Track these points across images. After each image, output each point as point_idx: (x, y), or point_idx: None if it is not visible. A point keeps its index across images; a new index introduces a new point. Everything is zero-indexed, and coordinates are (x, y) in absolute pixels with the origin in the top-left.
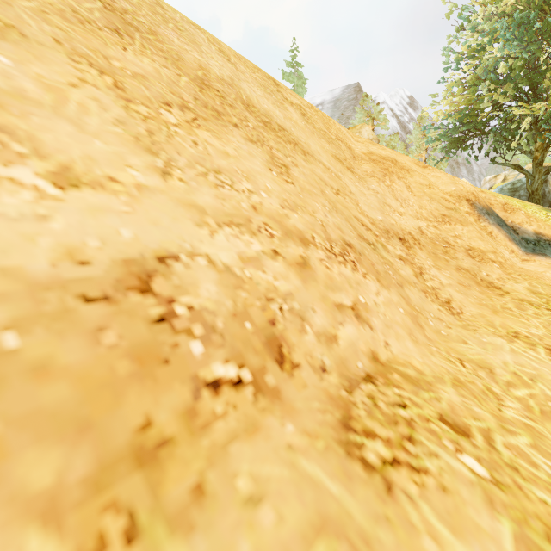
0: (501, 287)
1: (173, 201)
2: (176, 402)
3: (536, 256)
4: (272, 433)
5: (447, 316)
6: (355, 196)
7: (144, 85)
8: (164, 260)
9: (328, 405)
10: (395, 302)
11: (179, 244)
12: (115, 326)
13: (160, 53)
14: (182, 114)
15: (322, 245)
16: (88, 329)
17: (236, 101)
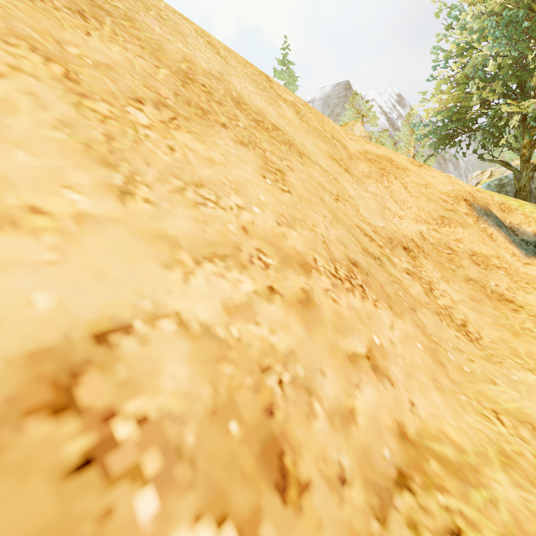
0: (513, 299)
1: (132, 233)
2: None
3: None
4: None
5: (466, 344)
6: (355, 201)
7: (108, 77)
8: (105, 337)
9: None
10: (411, 335)
11: (134, 304)
12: None
13: (136, 42)
14: (158, 113)
15: (326, 269)
16: None
17: (225, 97)
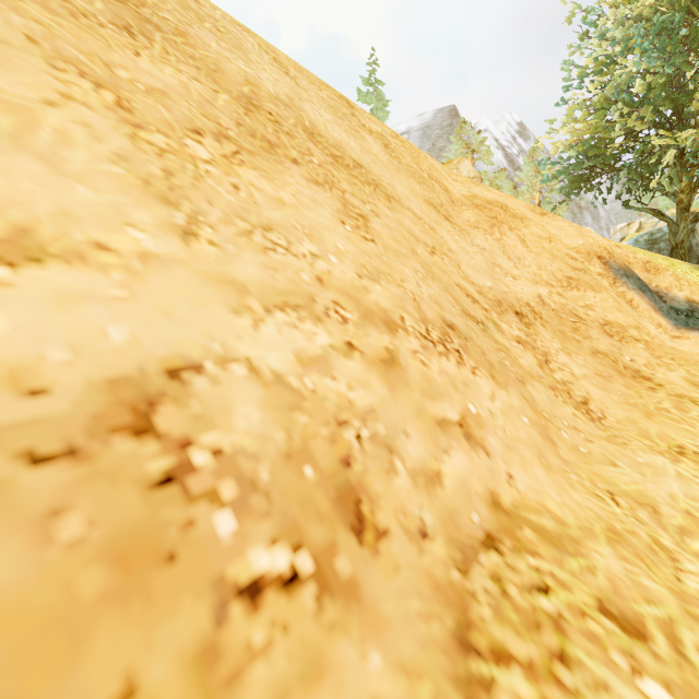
0: (651, 377)
1: (198, 275)
2: (183, 637)
3: (691, 332)
4: (346, 677)
5: (585, 423)
6: (456, 255)
7: (163, 105)
8: (177, 374)
9: (434, 604)
10: (517, 408)
11: (204, 346)
12: (84, 504)
13: (190, 61)
14: (219, 146)
15: (415, 330)
16: (31, 516)
17: (296, 127)
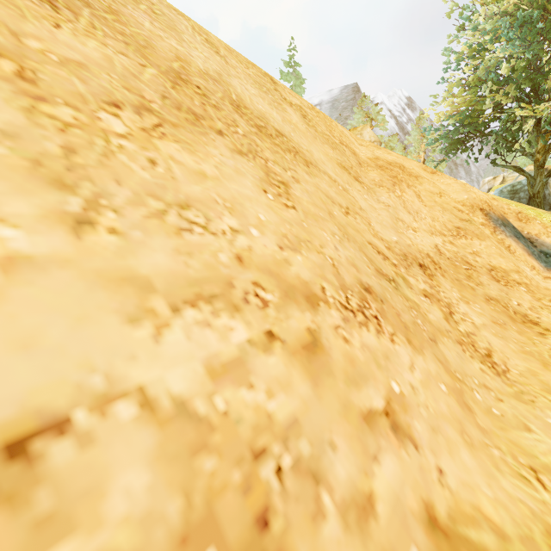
0: (538, 321)
1: (86, 277)
2: None
3: None
4: None
5: (493, 379)
6: (366, 213)
7: (78, 76)
8: (22, 447)
9: None
10: (434, 375)
11: (77, 384)
12: None
13: (119, 37)
14: (138, 119)
15: (335, 300)
16: None
17: (223, 100)
